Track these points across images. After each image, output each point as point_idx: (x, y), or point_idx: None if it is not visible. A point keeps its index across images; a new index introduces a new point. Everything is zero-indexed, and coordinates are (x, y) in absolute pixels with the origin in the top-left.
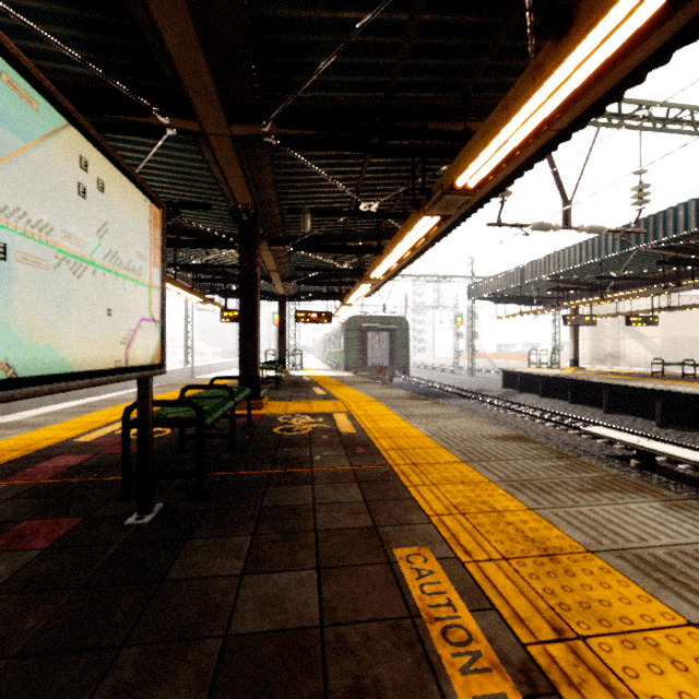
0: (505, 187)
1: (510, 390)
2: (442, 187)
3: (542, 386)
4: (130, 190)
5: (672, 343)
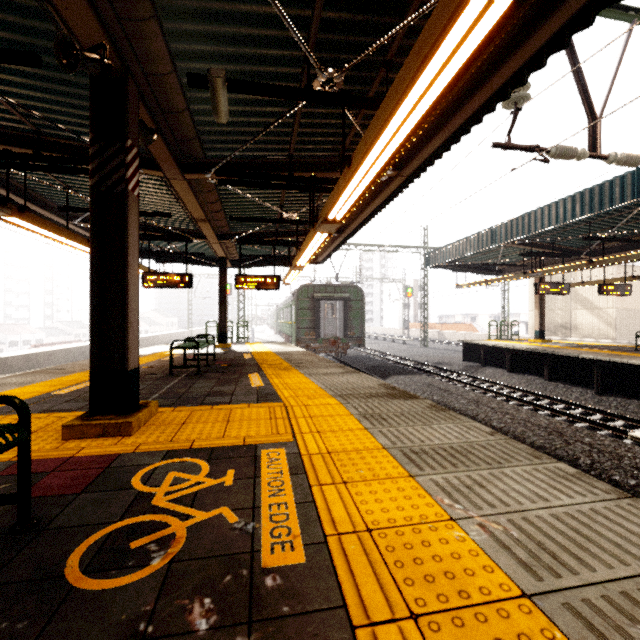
0: (571, 34)
1: (471, 363)
2: None
3: (511, 360)
4: None
5: (626, 314)
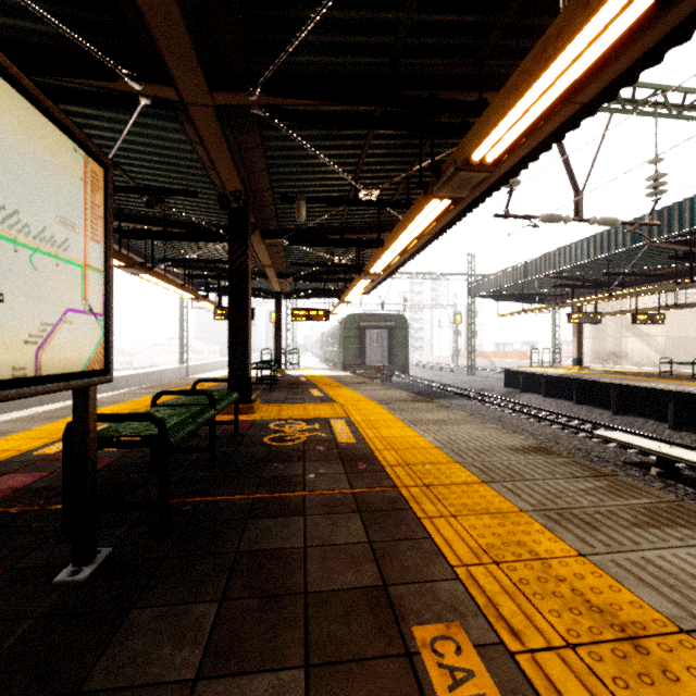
0: (517, 172)
1: (512, 390)
2: (456, 162)
3: (545, 385)
4: (45, 129)
5: (676, 342)
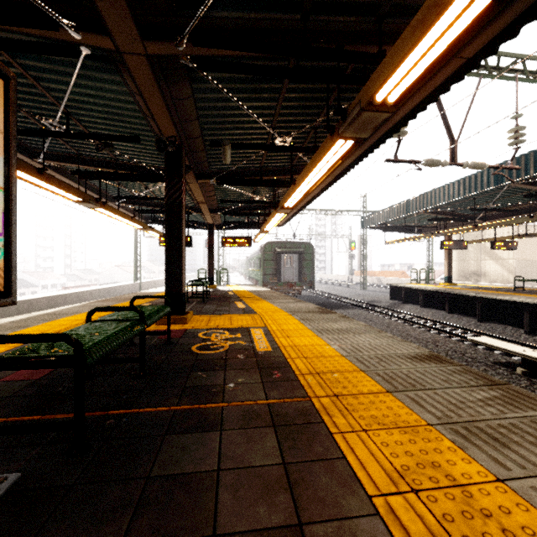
0: (407, 121)
1: (396, 301)
2: (361, 103)
3: (423, 298)
4: None
5: (524, 263)
